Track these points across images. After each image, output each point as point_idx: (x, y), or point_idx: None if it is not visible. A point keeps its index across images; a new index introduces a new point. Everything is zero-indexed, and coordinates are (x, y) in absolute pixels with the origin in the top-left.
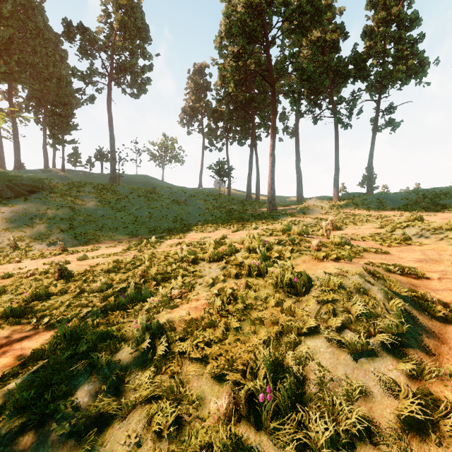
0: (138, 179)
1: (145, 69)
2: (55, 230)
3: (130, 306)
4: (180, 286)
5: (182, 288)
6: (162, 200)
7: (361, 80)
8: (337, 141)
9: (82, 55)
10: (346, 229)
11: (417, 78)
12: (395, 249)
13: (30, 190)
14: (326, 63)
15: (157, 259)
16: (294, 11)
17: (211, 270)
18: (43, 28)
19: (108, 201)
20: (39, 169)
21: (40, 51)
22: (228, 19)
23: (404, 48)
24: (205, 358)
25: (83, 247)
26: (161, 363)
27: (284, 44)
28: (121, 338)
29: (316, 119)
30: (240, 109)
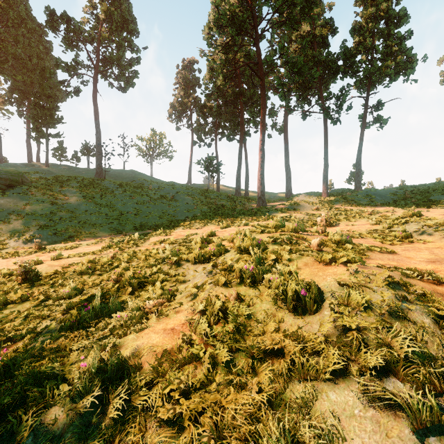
0: (125, 174)
1: (132, 62)
2: (33, 226)
3: (93, 322)
4: (158, 294)
5: (160, 297)
6: (149, 196)
7: (350, 75)
8: (327, 137)
9: (66, 46)
10: (340, 225)
11: (405, 75)
12: (399, 248)
13: (8, 184)
14: (316, 57)
15: (137, 259)
16: (284, 3)
17: (196, 274)
18: (26, 17)
19: (92, 196)
20: (22, 163)
21: (23, 41)
22: (217, 8)
23: (392, 44)
24: (179, 421)
25: (62, 244)
26: (113, 428)
27: (274, 38)
28: (64, 379)
29: (305, 114)
30: (229, 105)
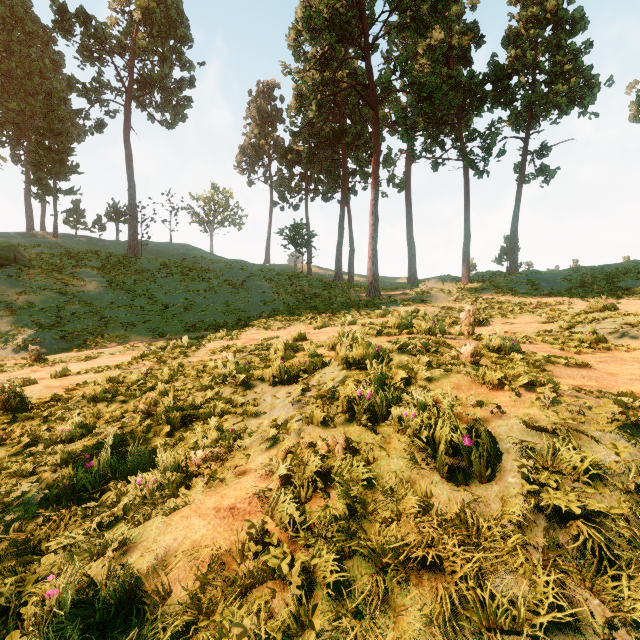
0: (172, 249)
1: (182, 84)
2: (30, 326)
3: (97, 489)
4: (212, 438)
5: (215, 444)
6: (207, 281)
7: (502, 106)
8: (468, 196)
9: (84, 58)
10: (493, 324)
11: (583, 105)
12: (591, 358)
13: None
14: (453, 78)
15: (184, 376)
16: None
17: (276, 402)
18: (23, 16)
19: (122, 281)
20: (17, 233)
21: (19, 51)
22: (308, 2)
23: (564, 60)
24: None
25: (74, 354)
26: None
27: (391, 48)
28: (20, 616)
29: (437, 163)
30: (325, 148)
